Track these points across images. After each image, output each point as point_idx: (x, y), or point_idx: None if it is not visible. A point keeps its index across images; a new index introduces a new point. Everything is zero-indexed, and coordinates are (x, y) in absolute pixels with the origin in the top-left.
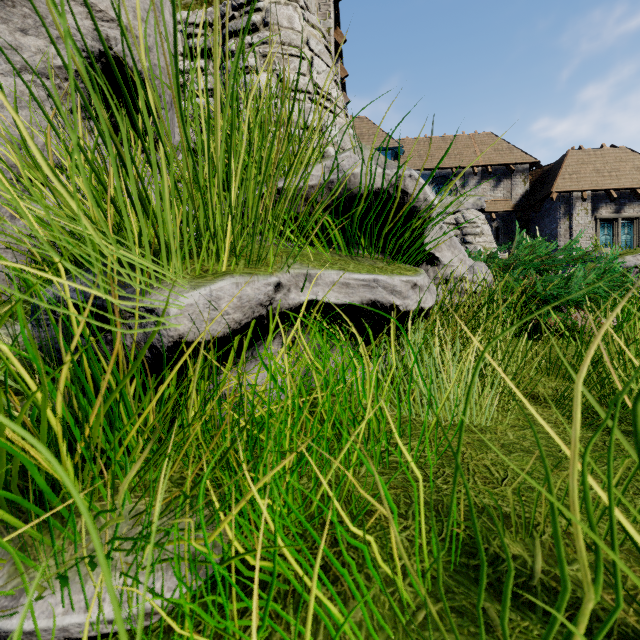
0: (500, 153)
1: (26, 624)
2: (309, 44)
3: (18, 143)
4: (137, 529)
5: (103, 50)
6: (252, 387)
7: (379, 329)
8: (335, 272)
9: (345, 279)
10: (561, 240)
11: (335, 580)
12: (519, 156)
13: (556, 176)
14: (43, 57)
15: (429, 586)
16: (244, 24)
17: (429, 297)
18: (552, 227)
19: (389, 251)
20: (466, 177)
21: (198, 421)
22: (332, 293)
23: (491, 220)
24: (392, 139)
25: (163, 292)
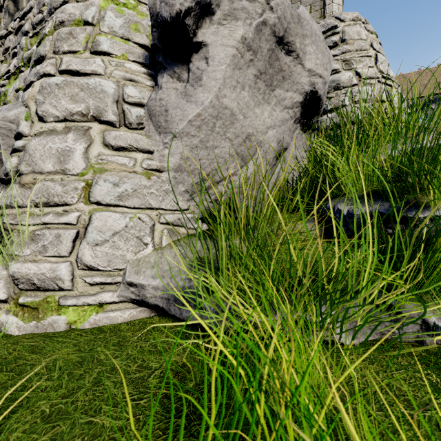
0: None
1: None
2: (373, 46)
3: (279, 141)
4: None
5: (311, 90)
6: None
7: None
8: None
9: None
10: None
11: None
12: None
13: None
14: (291, 100)
15: None
16: (328, 44)
17: None
18: None
19: None
20: None
21: None
22: None
23: None
24: None
25: (440, 210)
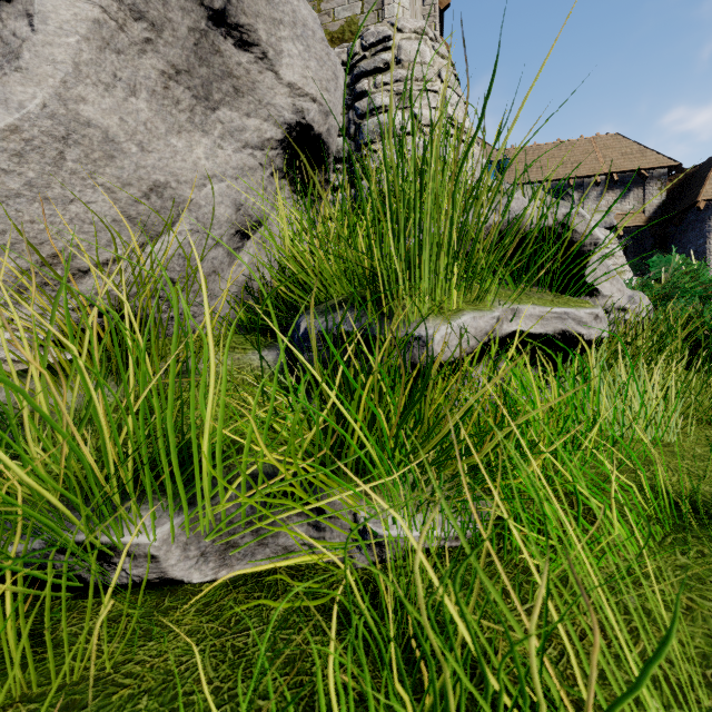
0: (629, 157)
1: (392, 532)
2: (441, 77)
3: (239, 205)
4: (427, 490)
5: (298, 121)
6: (502, 394)
7: (563, 356)
8: (532, 306)
9: (540, 312)
10: (711, 258)
11: (593, 522)
12: (654, 159)
13: (704, 181)
14: (258, 133)
15: (670, 524)
16: (376, 64)
17: (605, 327)
18: (698, 243)
19: (548, 284)
20: (585, 188)
21: (470, 416)
22: (531, 324)
23: (617, 237)
24: (496, 151)
25: (420, 325)
